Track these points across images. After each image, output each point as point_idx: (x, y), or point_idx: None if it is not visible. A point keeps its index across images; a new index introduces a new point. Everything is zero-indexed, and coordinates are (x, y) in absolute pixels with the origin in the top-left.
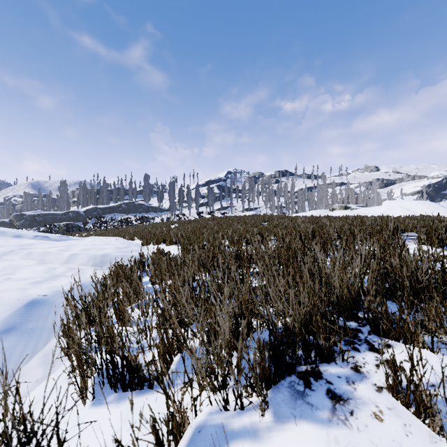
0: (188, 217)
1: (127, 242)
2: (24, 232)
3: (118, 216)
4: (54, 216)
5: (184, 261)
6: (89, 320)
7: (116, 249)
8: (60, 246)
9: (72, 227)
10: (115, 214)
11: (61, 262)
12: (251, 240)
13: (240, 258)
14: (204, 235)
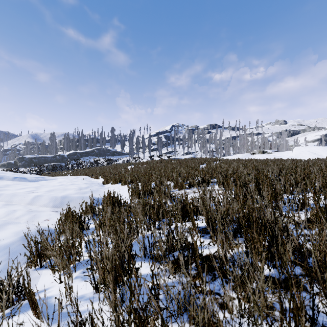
0: (142, 159)
1: (91, 181)
2: (5, 174)
3: (92, 158)
4: (46, 158)
5: (131, 207)
6: (2, 301)
7: (77, 190)
8: (30, 187)
9: (56, 167)
10: (90, 157)
11: (25, 203)
12: (193, 183)
13: (186, 210)
14: (152, 177)
